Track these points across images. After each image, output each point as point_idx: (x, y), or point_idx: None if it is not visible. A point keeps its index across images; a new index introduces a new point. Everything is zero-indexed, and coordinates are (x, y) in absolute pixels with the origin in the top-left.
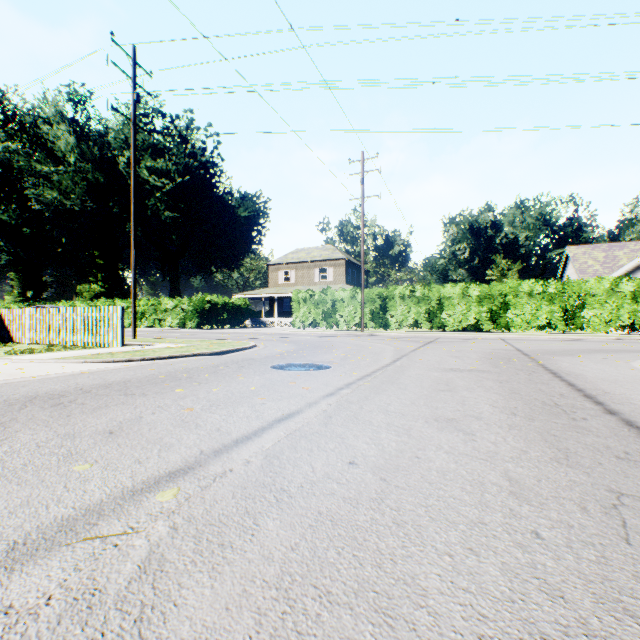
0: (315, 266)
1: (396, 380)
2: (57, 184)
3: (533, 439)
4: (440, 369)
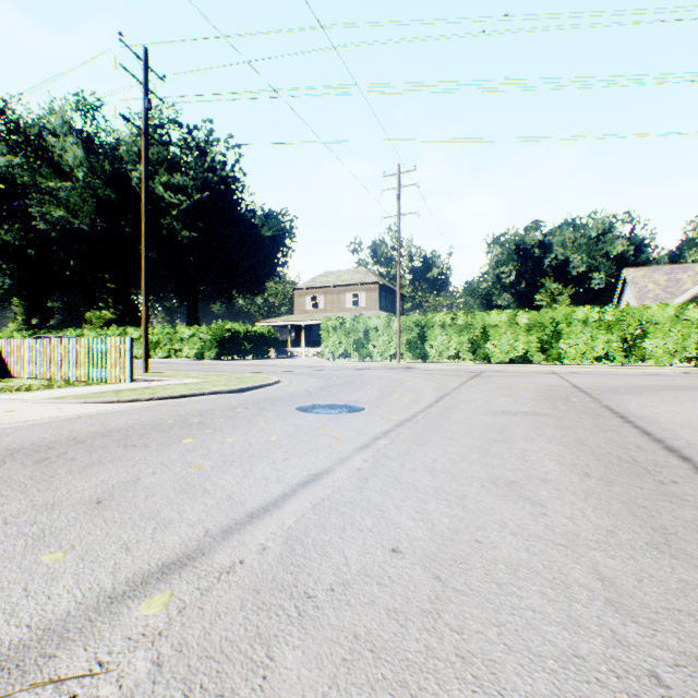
0: (346, 291)
1: (441, 426)
2: (64, 201)
3: (618, 513)
4: (490, 411)
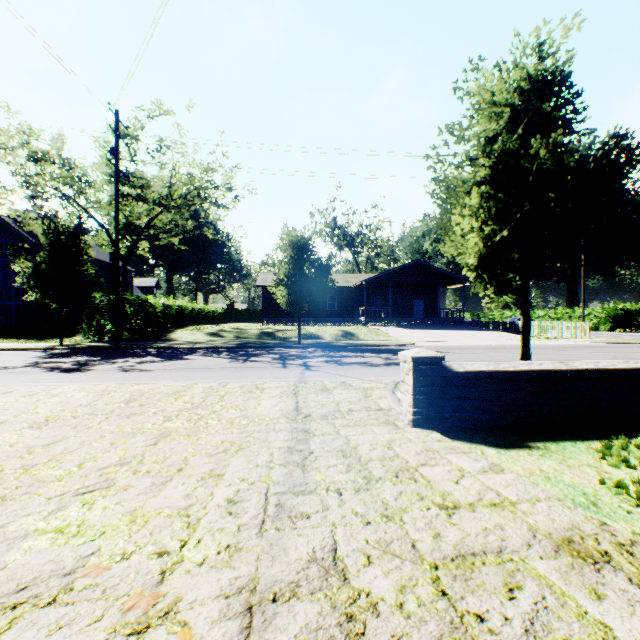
0: None
1: None
2: None
3: None
4: None
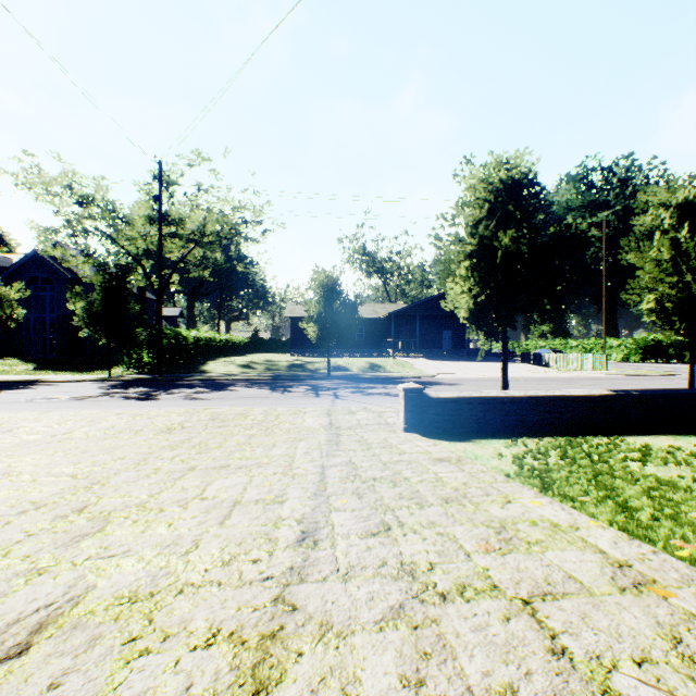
0: None
1: None
2: None
3: None
4: None
